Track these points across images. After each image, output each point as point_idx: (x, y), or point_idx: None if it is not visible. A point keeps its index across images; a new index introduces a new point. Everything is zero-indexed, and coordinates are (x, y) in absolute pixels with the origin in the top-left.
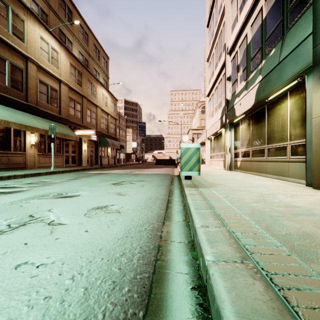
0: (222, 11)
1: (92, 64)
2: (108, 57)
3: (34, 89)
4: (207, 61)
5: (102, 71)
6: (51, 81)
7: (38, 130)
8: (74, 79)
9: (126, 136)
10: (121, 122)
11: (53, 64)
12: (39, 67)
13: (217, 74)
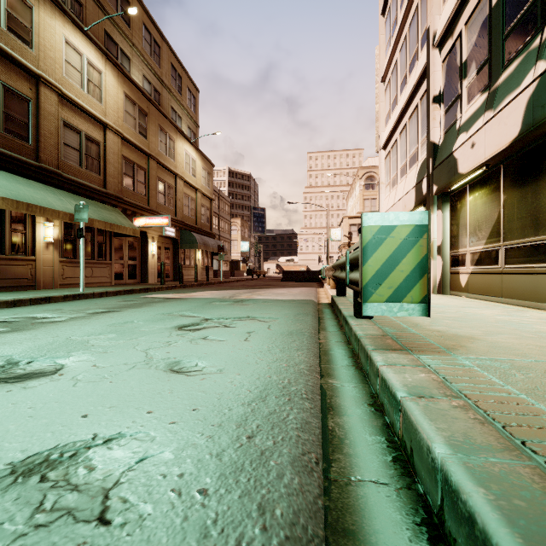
0: None
1: (167, 99)
2: (198, 89)
3: (52, 138)
4: (382, 80)
5: (187, 114)
6: (87, 125)
7: (56, 214)
8: (132, 124)
9: (230, 232)
10: (222, 207)
11: (91, 93)
12: (63, 97)
13: (406, 98)
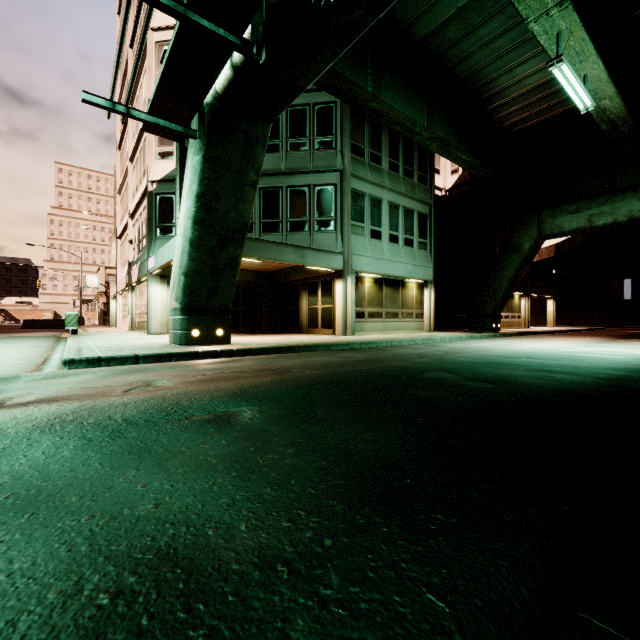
0: (127, 167)
1: None
2: None
3: None
4: (118, 193)
5: None
6: None
7: None
8: None
9: None
10: None
11: None
12: None
13: (124, 226)
